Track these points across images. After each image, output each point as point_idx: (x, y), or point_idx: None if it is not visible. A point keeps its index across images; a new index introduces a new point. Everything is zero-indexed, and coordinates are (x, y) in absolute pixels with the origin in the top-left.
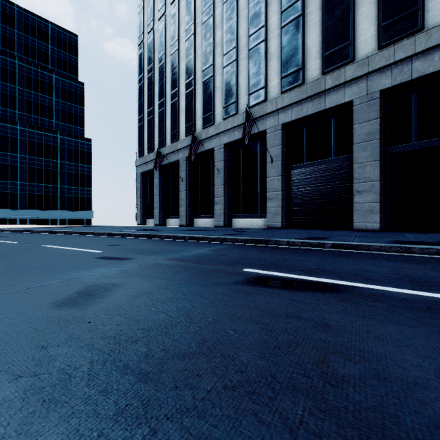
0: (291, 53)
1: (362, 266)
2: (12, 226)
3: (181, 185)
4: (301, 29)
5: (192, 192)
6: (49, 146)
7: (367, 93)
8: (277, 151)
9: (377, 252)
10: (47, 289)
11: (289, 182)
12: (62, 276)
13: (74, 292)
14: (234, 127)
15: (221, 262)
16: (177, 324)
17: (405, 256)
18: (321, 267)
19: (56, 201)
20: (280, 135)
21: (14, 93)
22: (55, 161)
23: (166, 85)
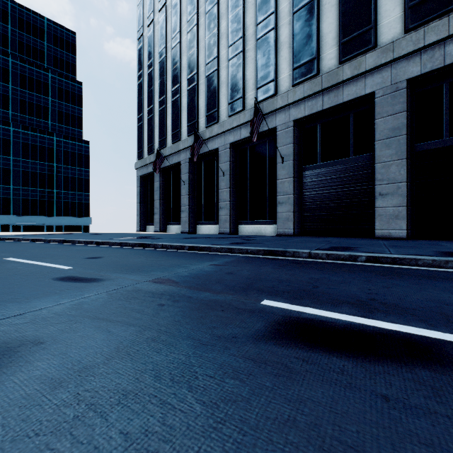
0: (304, 42)
1: (435, 294)
2: None
3: (183, 188)
4: (315, 14)
5: (194, 196)
6: (45, 148)
7: (391, 83)
8: (288, 150)
9: (430, 268)
10: None
11: (302, 185)
12: None
13: None
14: (241, 125)
15: (227, 286)
16: None
17: None
18: (377, 297)
19: (51, 207)
20: (291, 132)
21: (7, 92)
22: (51, 164)
23: (167, 81)
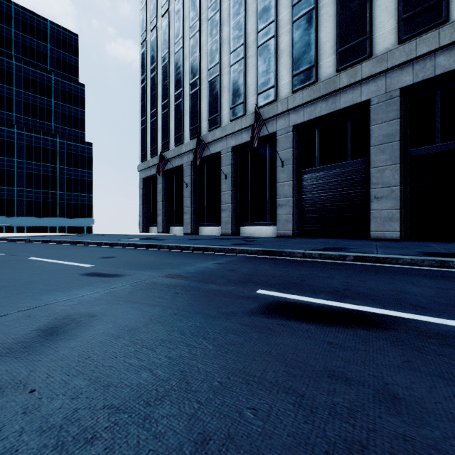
0: (303, 50)
1: (399, 286)
2: (6, 234)
3: (185, 191)
4: (314, 23)
5: (197, 198)
6: (48, 150)
7: (386, 92)
8: (288, 154)
9: (407, 266)
10: (0, 324)
11: (301, 188)
12: (30, 301)
13: (34, 329)
14: (242, 129)
15: (229, 280)
16: (164, 394)
17: (443, 272)
18: (350, 288)
19: (55, 208)
20: (291, 137)
21: (10, 94)
22: (54, 166)
23: (170, 85)
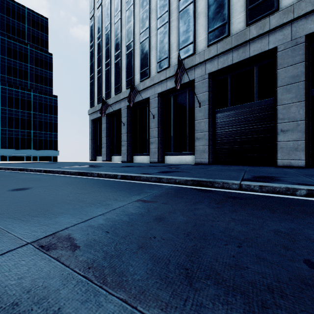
0: (217, 10)
1: None
2: None
3: (123, 128)
4: None
5: (132, 134)
6: (24, 100)
7: (292, 39)
8: (204, 97)
9: None
10: None
11: (215, 124)
12: None
13: None
14: (167, 78)
15: (155, 263)
16: None
17: None
18: None
19: (29, 143)
20: (207, 82)
21: None
22: (29, 112)
23: (111, 48)
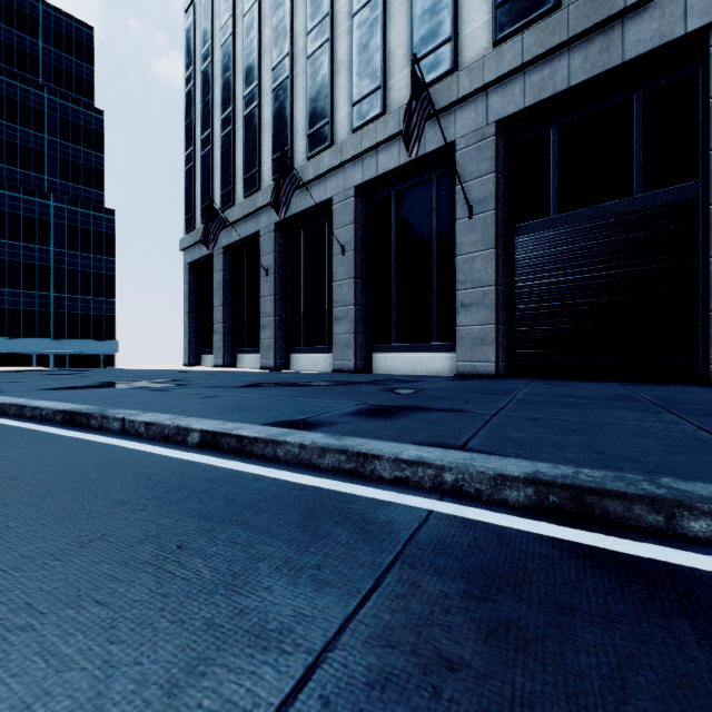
0: None
1: None
2: None
3: (264, 283)
4: None
5: (287, 297)
6: (34, 220)
7: None
8: (484, 189)
9: None
10: None
11: (512, 265)
12: None
13: None
14: (378, 145)
15: None
16: None
17: None
18: None
19: (46, 322)
20: (491, 148)
21: None
22: (45, 248)
23: (236, 80)
